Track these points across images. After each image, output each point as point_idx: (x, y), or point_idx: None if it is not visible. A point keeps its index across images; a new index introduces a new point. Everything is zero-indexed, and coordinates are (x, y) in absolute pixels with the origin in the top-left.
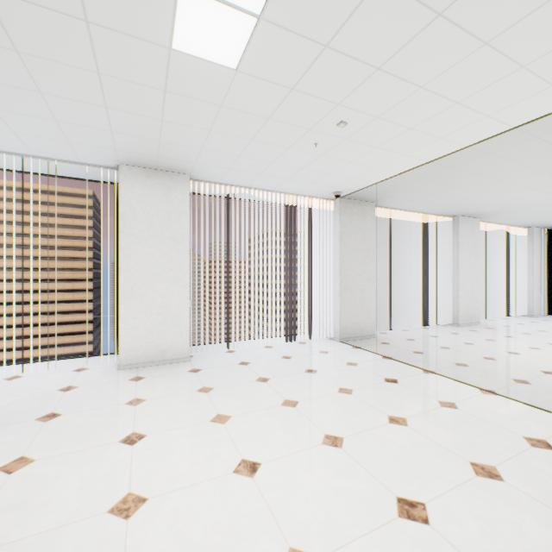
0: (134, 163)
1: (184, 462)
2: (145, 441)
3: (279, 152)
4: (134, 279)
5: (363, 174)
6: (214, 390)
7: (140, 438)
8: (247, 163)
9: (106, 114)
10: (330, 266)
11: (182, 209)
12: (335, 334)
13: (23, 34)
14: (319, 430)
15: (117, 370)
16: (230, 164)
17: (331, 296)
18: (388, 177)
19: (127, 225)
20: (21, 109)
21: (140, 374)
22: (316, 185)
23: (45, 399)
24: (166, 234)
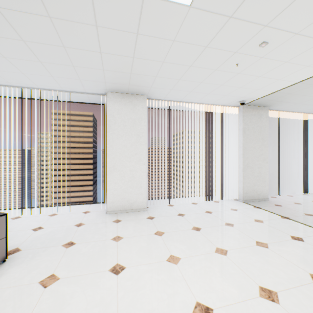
0: (115, 90)
1: (153, 297)
2: (125, 272)
3: (207, 73)
4: (115, 160)
5: (266, 86)
6: (165, 234)
7: (121, 269)
8: (184, 84)
9: (100, 57)
10: (235, 151)
11: (142, 117)
12: (239, 196)
13: (52, 1)
14: (252, 281)
15: (106, 214)
16: (173, 86)
17: (236, 171)
18: (286, 86)
19: (111, 128)
20: (55, 60)
21: (118, 218)
22: (228, 96)
23: (67, 231)
24: (132, 132)
